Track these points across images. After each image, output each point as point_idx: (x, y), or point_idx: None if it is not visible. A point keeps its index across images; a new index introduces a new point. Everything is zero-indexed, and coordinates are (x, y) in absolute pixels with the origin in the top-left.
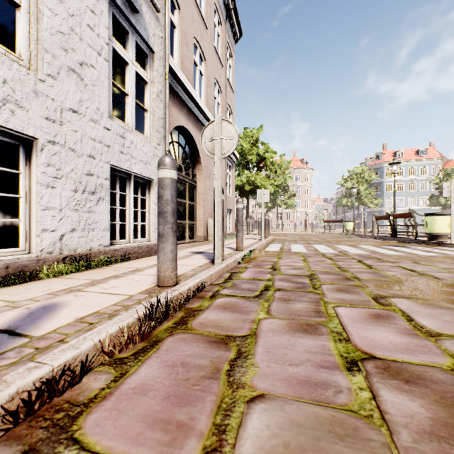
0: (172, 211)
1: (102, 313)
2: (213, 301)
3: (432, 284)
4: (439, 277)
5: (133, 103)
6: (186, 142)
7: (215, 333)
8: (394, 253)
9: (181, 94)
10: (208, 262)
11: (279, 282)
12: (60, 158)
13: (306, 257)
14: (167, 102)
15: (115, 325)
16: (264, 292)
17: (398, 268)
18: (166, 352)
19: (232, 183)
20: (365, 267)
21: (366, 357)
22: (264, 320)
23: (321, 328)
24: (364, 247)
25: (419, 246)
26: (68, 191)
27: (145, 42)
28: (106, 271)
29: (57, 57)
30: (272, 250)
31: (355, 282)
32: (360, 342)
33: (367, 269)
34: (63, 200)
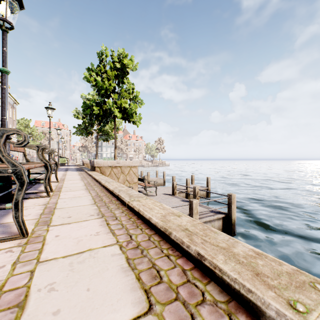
0: None
1: None
2: None
3: None
4: None
5: None
6: None
7: None
8: None
9: None
10: None
11: None
12: None
13: None
14: None
15: None
16: None
17: None
18: None
19: None
20: None
21: None
22: None
23: None
24: None
25: None
26: None
27: None
28: None
29: None
30: None
31: None
32: None
33: None
34: None
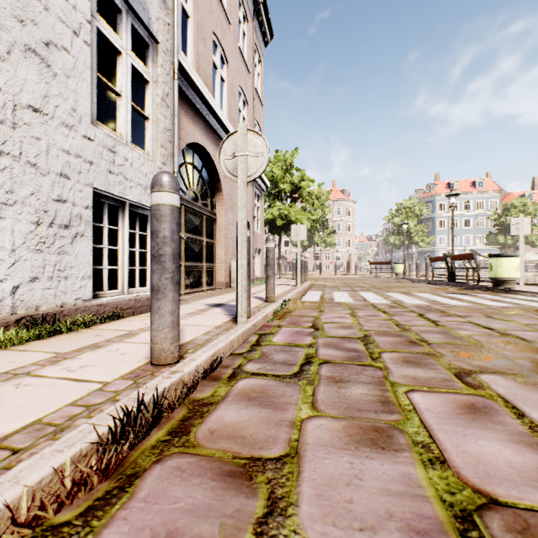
0: (173, 253)
1: (45, 425)
2: (233, 386)
3: (522, 349)
4: (526, 337)
5: (128, 106)
6: (204, 165)
7: (232, 452)
8: (458, 303)
9: (196, 102)
10: (229, 319)
11: (325, 350)
12: (12, 176)
13: (354, 310)
14: (176, 109)
15: (55, 457)
16: (306, 367)
17: (471, 325)
18: (144, 504)
19: (261, 216)
20: (430, 323)
21: (483, 502)
22: (309, 421)
23: (397, 437)
24: (421, 295)
25: (484, 293)
26: (25, 224)
27: (145, 27)
28: (82, 336)
29: (7, 28)
30: (310, 299)
31: (424, 348)
32: (464, 467)
33: (434, 326)
34: (17, 236)
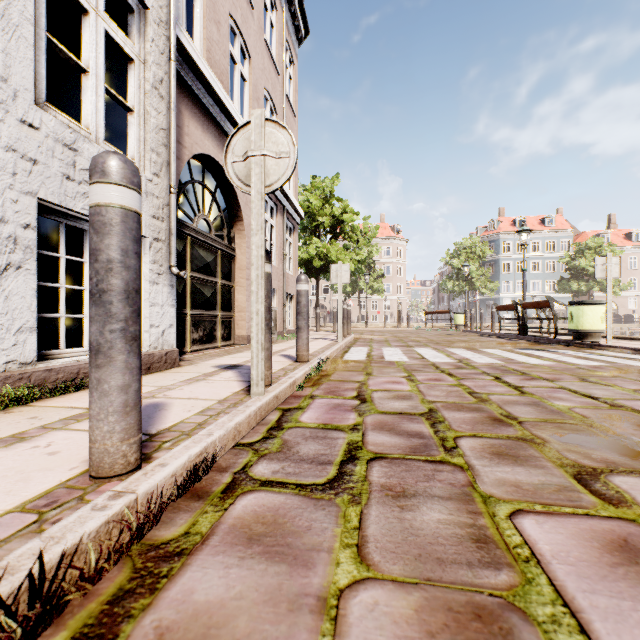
0: (125, 288)
1: None
2: (227, 510)
3: None
4: None
5: (100, 89)
6: (218, 185)
7: None
8: (539, 362)
9: (206, 102)
10: (242, 388)
11: (376, 435)
12: None
13: (412, 372)
14: (173, 100)
15: None
16: (348, 468)
17: (566, 392)
18: None
19: (293, 254)
20: (513, 390)
21: None
22: (352, 595)
23: (522, 634)
24: (491, 351)
25: (565, 349)
26: None
27: None
28: (7, 420)
29: None
30: (354, 358)
31: (515, 430)
32: None
33: (519, 395)
34: None
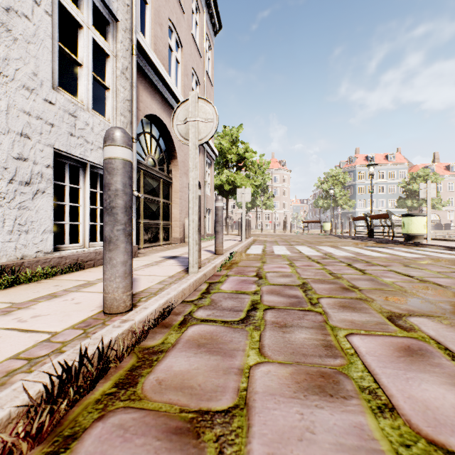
0: (125, 205)
1: None
2: (183, 333)
3: (441, 293)
4: (441, 283)
5: (89, 76)
6: (161, 135)
7: (180, 405)
8: (379, 255)
9: (153, 79)
10: (182, 270)
11: (269, 296)
12: None
13: (292, 261)
14: (134, 81)
15: None
16: (252, 313)
17: (393, 273)
18: None
19: (211, 181)
20: (358, 272)
21: None
22: (256, 368)
23: (344, 382)
24: (347, 248)
25: (398, 247)
26: None
27: (105, 5)
28: (41, 287)
29: None
30: (254, 252)
31: (356, 294)
32: (413, 414)
33: (362, 275)
34: None
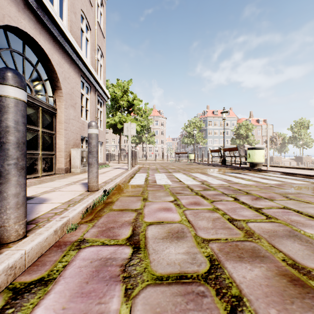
0: None
1: None
2: None
3: None
4: None
5: None
6: (40, 61)
7: None
8: (246, 182)
9: None
10: None
11: None
12: None
13: (176, 196)
14: None
15: None
16: None
17: (295, 214)
18: None
19: (103, 118)
20: (258, 214)
21: None
22: None
23: None
24: (215, 175)
25: (249, 172)
26: None
27: None
28: None
29: None
30: (136, 182)
31: None
32: None
33: (269, 221)
34: None
